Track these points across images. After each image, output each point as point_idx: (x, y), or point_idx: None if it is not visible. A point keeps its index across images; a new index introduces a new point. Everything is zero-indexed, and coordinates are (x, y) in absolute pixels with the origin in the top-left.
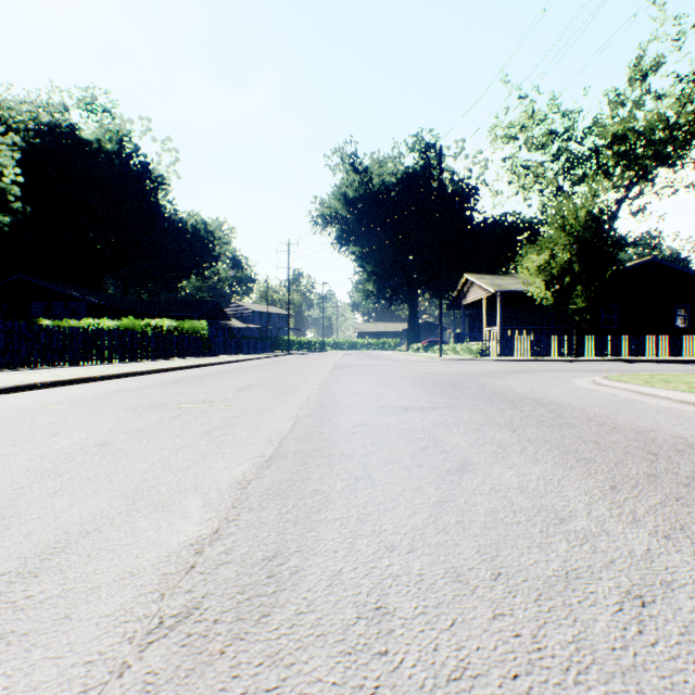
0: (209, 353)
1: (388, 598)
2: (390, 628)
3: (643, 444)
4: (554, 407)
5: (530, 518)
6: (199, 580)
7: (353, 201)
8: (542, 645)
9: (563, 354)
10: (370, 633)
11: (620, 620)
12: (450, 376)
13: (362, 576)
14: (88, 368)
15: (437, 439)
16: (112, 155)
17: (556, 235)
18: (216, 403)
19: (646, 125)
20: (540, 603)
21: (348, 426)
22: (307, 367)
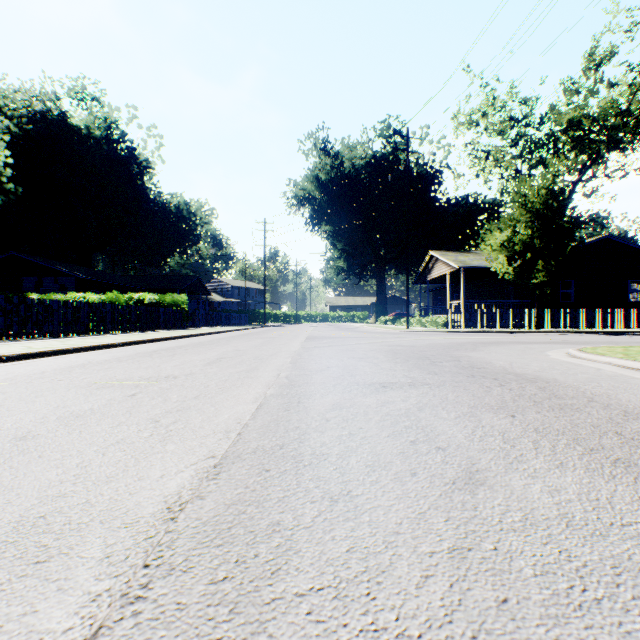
0: (188, 325)
1: None
2: None
3: None
4: (542, 384)
5: (612, 591)
6: None
7: (325, 183)
8: None
9: (523, 326)
10: None
11: None
12: (421, 348)
13: None
14: (65, 340)
15: (426, 428)
16: (100, 141)
17: (518, 212)
18: (179, 379)
19: (599, 112)
20: None
21: (320, 409)
22: (281, 339)
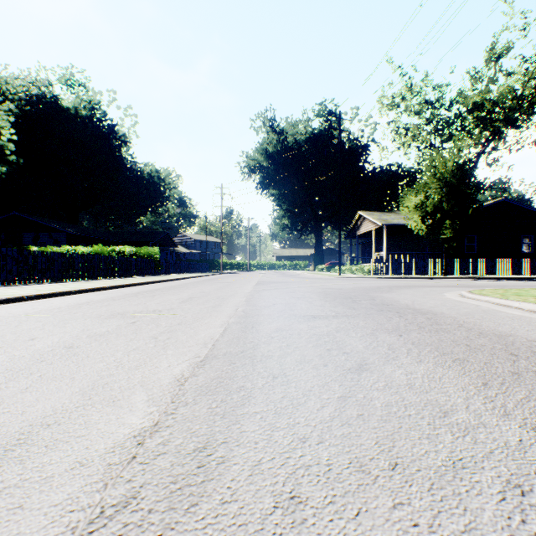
0: (160, 272)
1: (301, 488)
2: (303, 517)
3: (505, 347)
4: (431, 316)
5: (419, 412)
6: (138, 470)
7: (272, 155)
8: (438, 535)
9: (434, 273)
10: (286, 523)
11: (504, 509)
12: (347, 290)
13: (278, 466)
14: (65, 284)
15: (339, 342)
16: (86, 119)
17: (430, 180)
18: (164, 312)
19: (499, 96)
20: (433, 492)
21: (267, 331)
22: (236, 283)
